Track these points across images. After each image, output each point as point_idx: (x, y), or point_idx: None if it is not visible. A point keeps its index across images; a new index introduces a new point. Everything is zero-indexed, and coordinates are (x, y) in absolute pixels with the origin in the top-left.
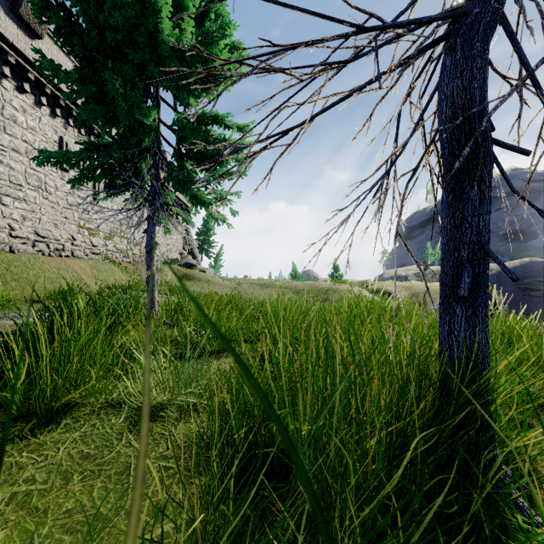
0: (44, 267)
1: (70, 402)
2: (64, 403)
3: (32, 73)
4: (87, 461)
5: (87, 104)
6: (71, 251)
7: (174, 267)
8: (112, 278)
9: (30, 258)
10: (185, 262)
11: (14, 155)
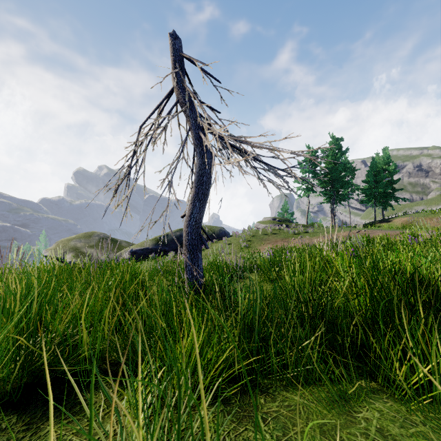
0: None
1: None
2: None
3: None
4: None
5: None
6: None
7: None
8: None
9: None
10: None
11: None
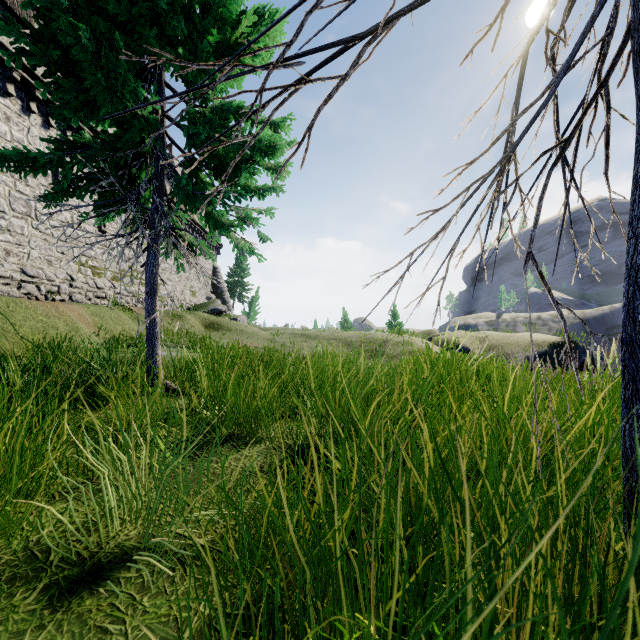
0: (28, 314)
1: None
2: None
3: (18, 72)
4: None
5: (47, 75)
6: (69, 294)
7: (199, 314)
8: (120, 327)
9: (8, 303)
10: (213, 308)
11: None
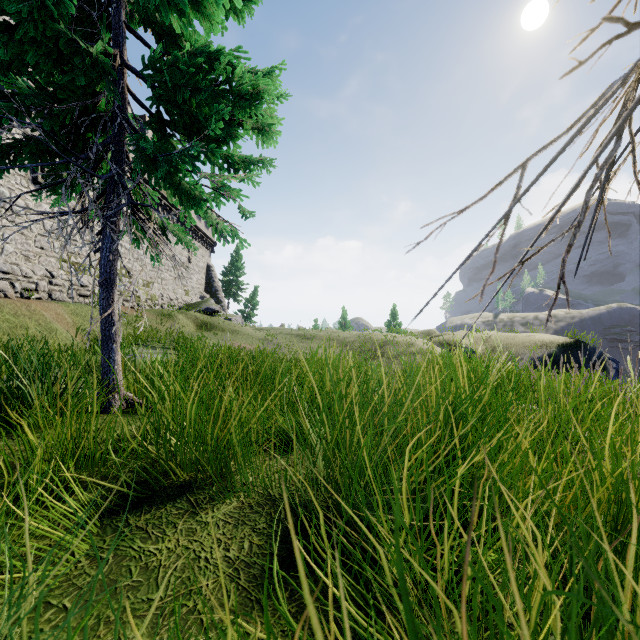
0: None
1: None
2: None
3: None
4: None
5: None
6: (49, 292)
7: (191, 313)
8: None
9: None
10: (206, 307)
11: None
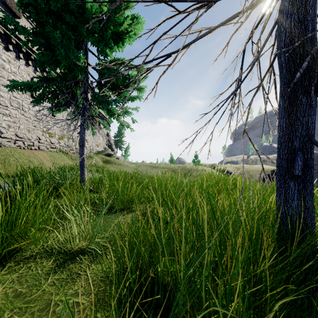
0: (20, 155)
1: (16, 248)
2: (12, 249)
3: (14, 39)
4: (18, 299)
5: (38, 50)
6: (38, 146)
7: (100, 156)
8: (63, 162)
9: (11, 150)
10: (107, 153)
11: (3, 88)
